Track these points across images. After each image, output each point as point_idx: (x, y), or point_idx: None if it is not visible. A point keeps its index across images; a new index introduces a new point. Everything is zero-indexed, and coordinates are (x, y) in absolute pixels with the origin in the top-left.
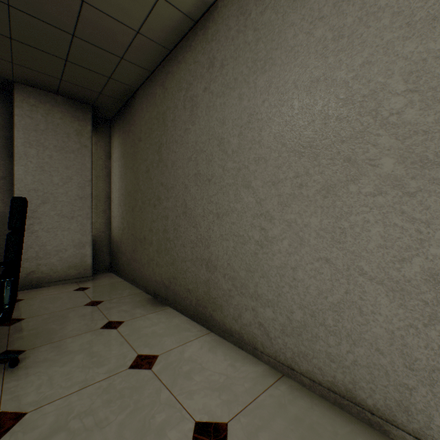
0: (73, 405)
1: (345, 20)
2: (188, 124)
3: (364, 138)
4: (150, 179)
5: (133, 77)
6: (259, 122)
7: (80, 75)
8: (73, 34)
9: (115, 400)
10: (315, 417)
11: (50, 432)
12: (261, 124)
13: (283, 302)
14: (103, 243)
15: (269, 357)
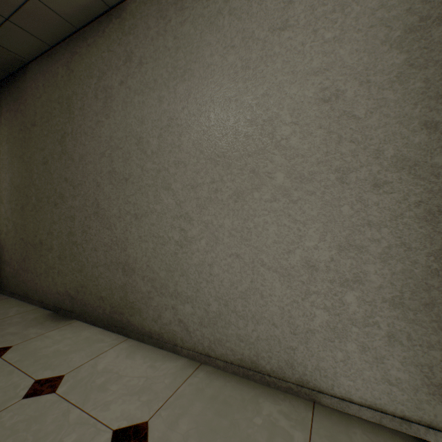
0: None
1: (251, 54)
2: (101, 116)
3: (264, 155)
4: (49, 173)
5: (23, 45)
6: (179, 127)
7: None
8: None
9: (5, 439)
10: (228, 392)
11: None
12: (181, 130)
13: (201, 296)
14: None
15: (189, 350)
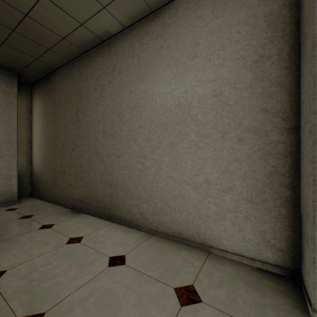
0: (37, 263)
1: (178, 70)
2: (98, 100)
3: (185, 124)
4: (69, 131)
5: (55, 61)
6: (141, 107)
7: (12, 53)
8: (13, 30)
9: (63, 257)
10: (165, 246)
11: (27, 274)
12: (142, 109)
13: (152, 199)
14: (25, 175)
15: (146, 228)
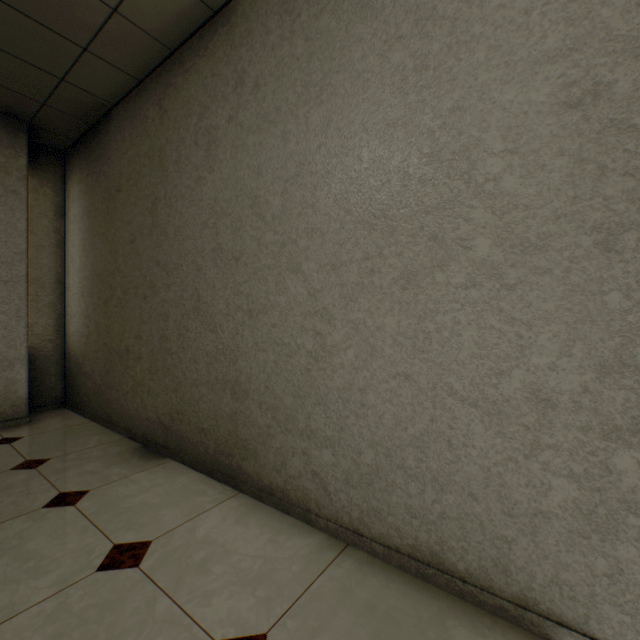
0: None
1: (430, 46)
2: (203, 171)
3: (454, 210)
4: (137, 254)
5: (106, 84)
6: (313, 176)
7: (2, 67)
8: None
9: (71, 632)
10: (393, 600)
11: None
12: (316, 180)
13: (347, 439)
14: (50, 359)
15: (328, 520)
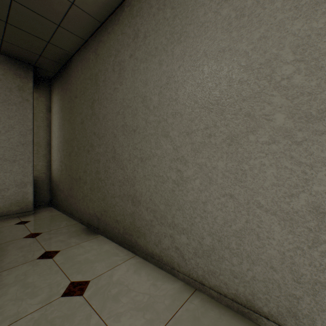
0: None
1: (246, 2)
2: (117, 84)
3: (261, 98)
4: (84, 129)
5: (69, 43)
6: (176, 83)
7: (20, 38)
8: None
9: None
10: None
11: None
12: (177, 85)
13: (195, 230)
14: (44, 182)
15: (184, 275)
